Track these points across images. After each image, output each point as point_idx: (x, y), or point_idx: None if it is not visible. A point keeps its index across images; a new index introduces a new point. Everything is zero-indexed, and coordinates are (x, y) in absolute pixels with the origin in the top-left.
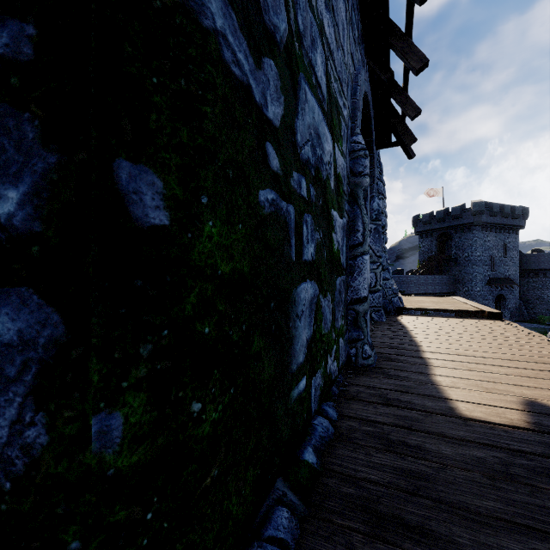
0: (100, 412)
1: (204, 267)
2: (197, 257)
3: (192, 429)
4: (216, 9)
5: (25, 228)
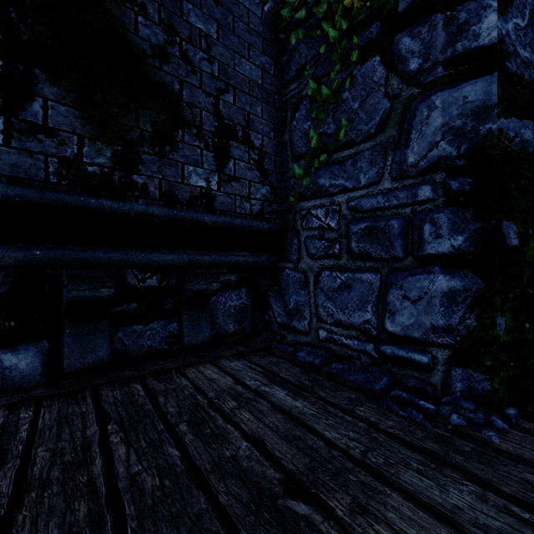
0: (498, 316)
1: (530, 262)
2: (527, 258)
3: (525, 335)
4: (533, 139)
5: (465, 249)
